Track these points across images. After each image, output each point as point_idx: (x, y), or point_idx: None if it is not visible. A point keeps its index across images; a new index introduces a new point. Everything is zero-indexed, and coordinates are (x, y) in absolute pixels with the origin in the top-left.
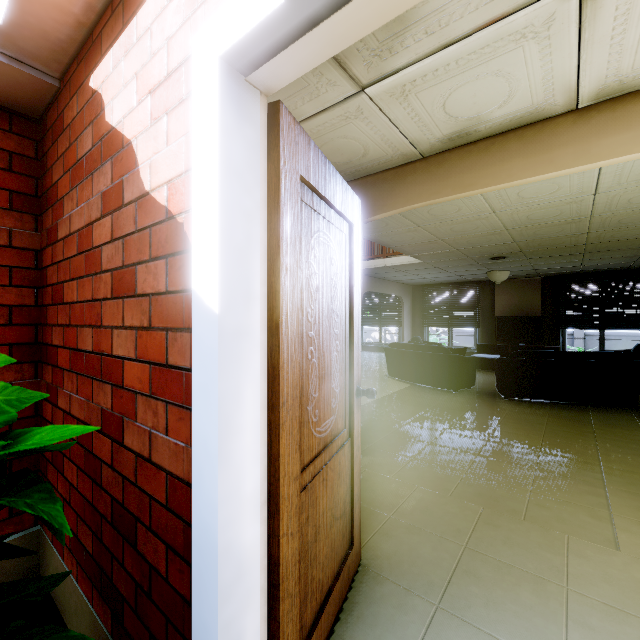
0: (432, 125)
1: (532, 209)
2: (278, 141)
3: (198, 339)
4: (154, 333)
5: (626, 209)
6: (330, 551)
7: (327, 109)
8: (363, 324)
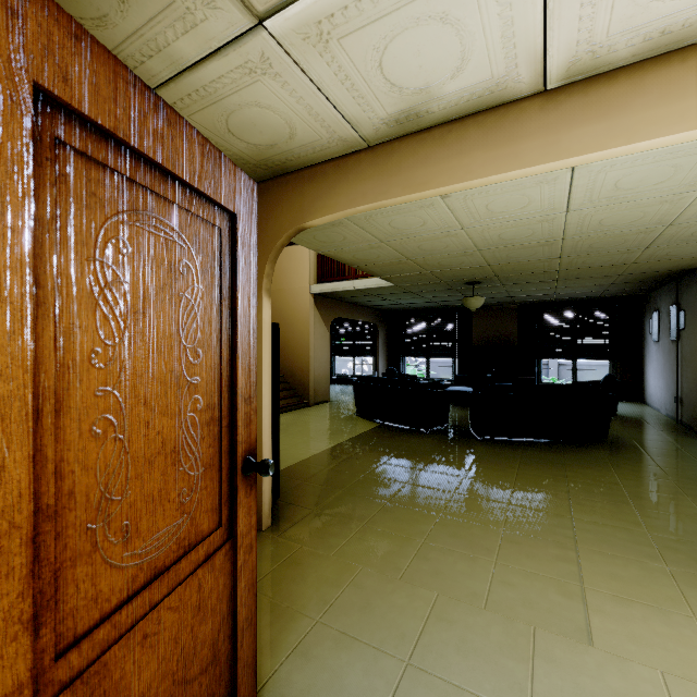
0: (371, 97)
1: (503, 227)
2: None
3: None
4: None
5: (597, 232)
6: None
7: (217, 52)
8: (335, 354)
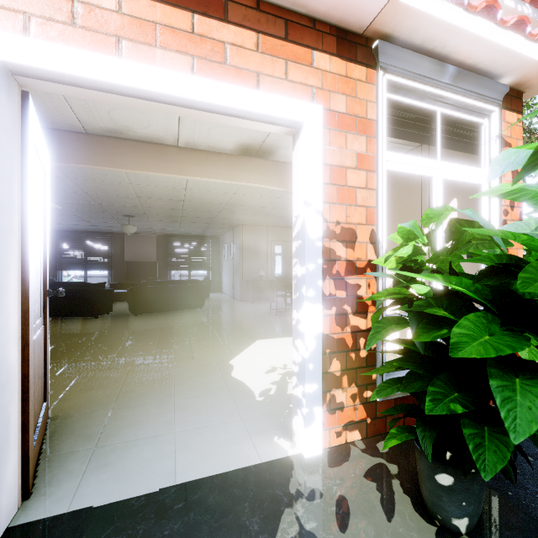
0: (99, 118)
1: (154, 188)
2: (28, 117)
3: None
4: None
5: (199, 201)
6: (38, 396)
7: None
8: None
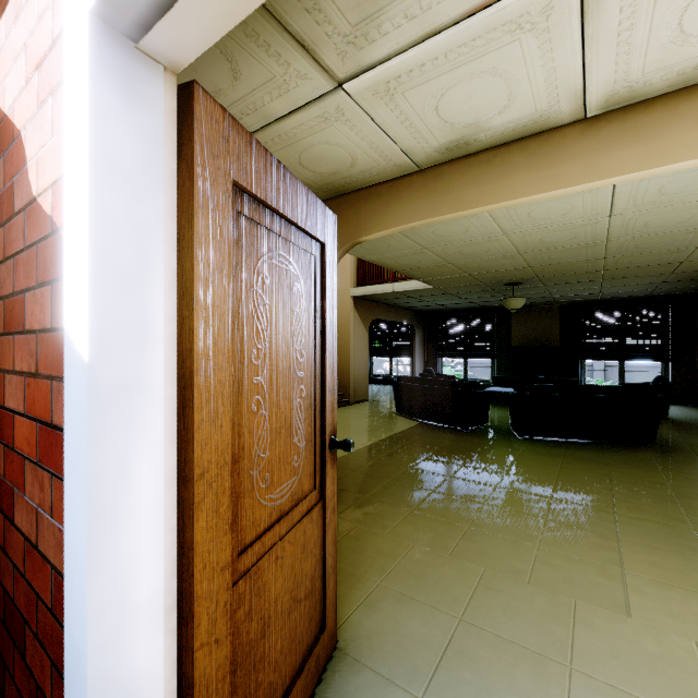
0: (426, 132)
1: (545, 231)
2: (192, 133)
3: (69, 395)
4: (40, 382)
5: (643, 233)
6: (289, 643)
7: (301, 108)
8: (372, 355)
